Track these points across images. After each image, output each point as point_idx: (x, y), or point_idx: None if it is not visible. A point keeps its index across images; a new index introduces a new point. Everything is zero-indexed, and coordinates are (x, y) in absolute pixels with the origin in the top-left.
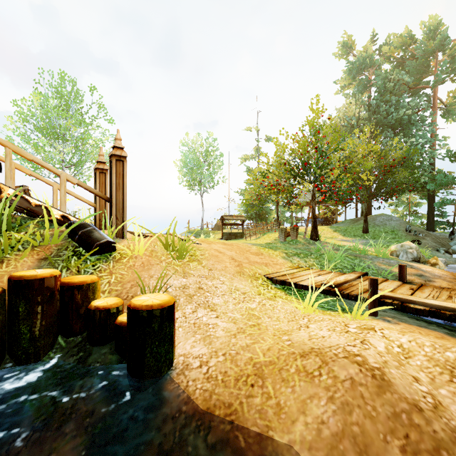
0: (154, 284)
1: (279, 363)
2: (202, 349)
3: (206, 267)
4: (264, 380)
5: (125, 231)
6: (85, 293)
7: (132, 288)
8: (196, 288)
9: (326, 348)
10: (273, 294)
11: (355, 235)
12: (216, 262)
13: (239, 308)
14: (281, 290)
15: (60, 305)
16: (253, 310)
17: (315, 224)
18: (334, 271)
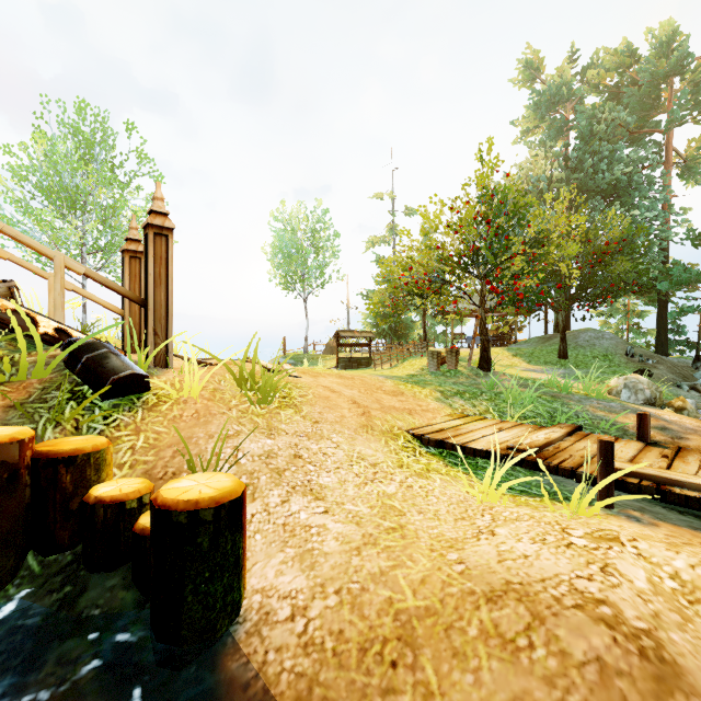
0: (214, 450)
1: (445, 614)
2: (297, 579)
3: (309, 418)
4: (417, 651)
5: (171, 356)
6: (81, 471)
7: (174, 457)
8: (289, 457)
9: (536, 584)
10: (425, 466)
11: (546, 362)
12: (325, 409)
13: (365, 493)
14: (438, 457)
15: (31, 494)
16: (391, 497)
17: (485, 345)
18: (523, 422)
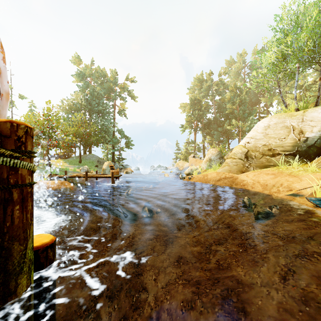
0: None
1: None
2: None
3: None
4: None
5: None
6: None
7: None
8: None
9: None
10: None
11: (75, 164)
12: None
13: None
14: None
15: None
16: None
17: (49, 159)
18: None
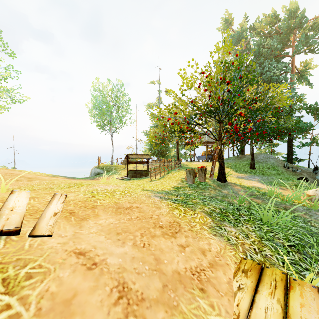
0: None
1: None
2: None
3: None
4: None
5: None
6: None
7: None
8: None
9: None
10: None
11: (245, 171)
12: None
13: None
14: None
15: None
16: None
17: (222, 165)
18: None
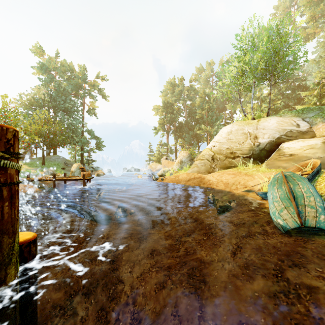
0: None
1: None
2: None
3: None
4: None
5: None
6: None
7: None
8: None
9: None
10: None
11: (37, 166)
12: None
13: None
14: None
15: None
16: None
17: None
18: None
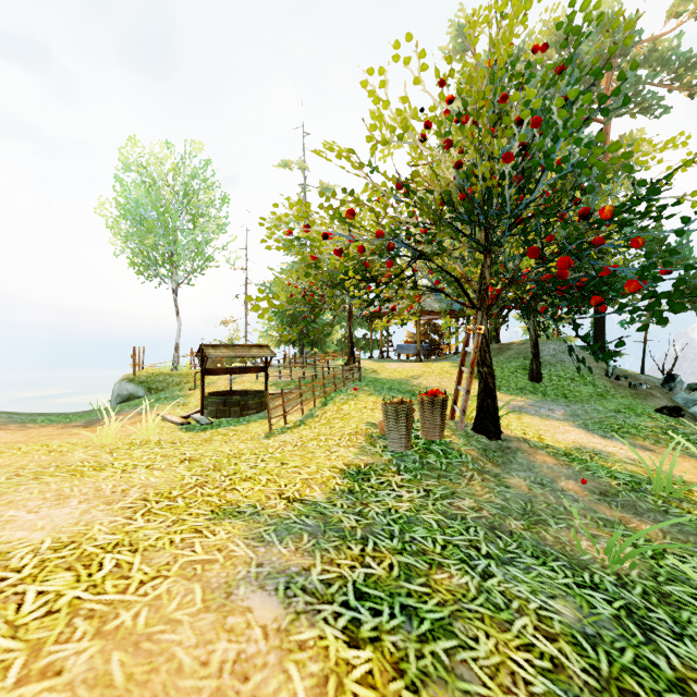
0: None
1: None
2: None
3: None
4: None
5: None
6: None
7: None
8: None
9: None
10: None
11: (520, 388)
12: None
13: None
14: None
15: None
16: None
17: (490, 384)
18: None
